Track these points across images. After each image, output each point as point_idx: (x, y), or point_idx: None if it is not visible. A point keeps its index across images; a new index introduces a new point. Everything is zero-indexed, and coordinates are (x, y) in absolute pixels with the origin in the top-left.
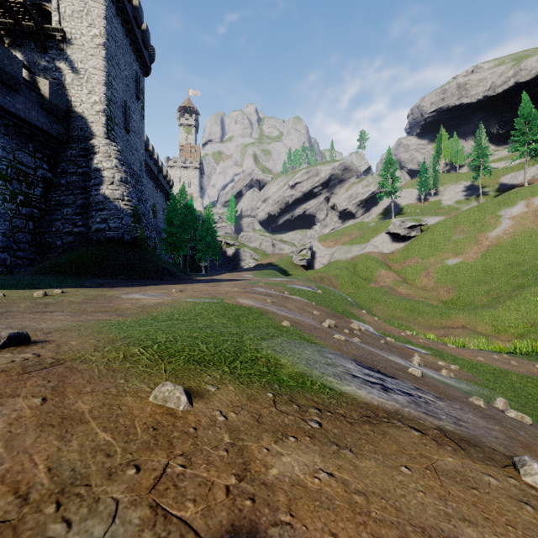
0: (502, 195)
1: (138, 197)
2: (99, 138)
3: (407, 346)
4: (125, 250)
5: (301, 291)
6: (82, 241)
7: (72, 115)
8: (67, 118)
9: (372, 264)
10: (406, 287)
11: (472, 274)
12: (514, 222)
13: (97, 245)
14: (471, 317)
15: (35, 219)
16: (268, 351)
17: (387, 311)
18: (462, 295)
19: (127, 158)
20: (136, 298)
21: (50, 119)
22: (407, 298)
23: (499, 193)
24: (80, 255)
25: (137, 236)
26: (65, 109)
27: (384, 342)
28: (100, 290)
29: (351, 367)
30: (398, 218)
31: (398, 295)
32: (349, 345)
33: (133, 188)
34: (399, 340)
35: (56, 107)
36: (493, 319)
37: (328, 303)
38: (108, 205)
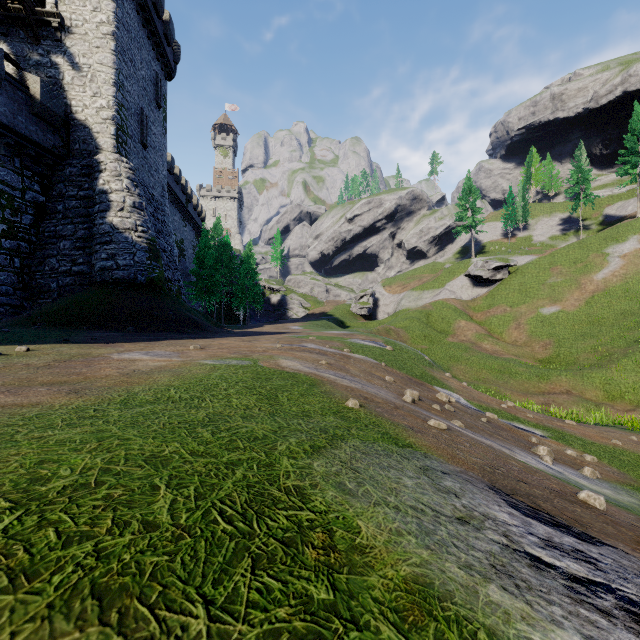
0: (609, 229)
1: (157, 228)
2: (107, 152)
3: (515, 425)
4: (137, 295)
5: (365, 347)
6: (83, 283)
7: (72, 123)
8: (66, 126)
9: (449, 313)
10: (492, 342)
11: (574, 326)
12: (625, 261)
13: (102, 288)
14: (576, 380)
15: (23, 255)
16: (328, 494)
17: (471, 372)
18: (563, 352)
19: (144, 180)
20: (132, 358)
21: (43, 128)
22: (494, 356)
23: (604, 227)
24: (77, 301)
25: (154, 277)
26: (63, 115)
27: (486, 421)
28: (87, 347)
29: (507, 520)
30: (479, 258)
31: (482, 352)
32: (459, 442)
33: (149, 216)
34: (502, 416)
35: (50, 111)
36: (605, 383)
37: (401, 363)
38: (116, 237)
